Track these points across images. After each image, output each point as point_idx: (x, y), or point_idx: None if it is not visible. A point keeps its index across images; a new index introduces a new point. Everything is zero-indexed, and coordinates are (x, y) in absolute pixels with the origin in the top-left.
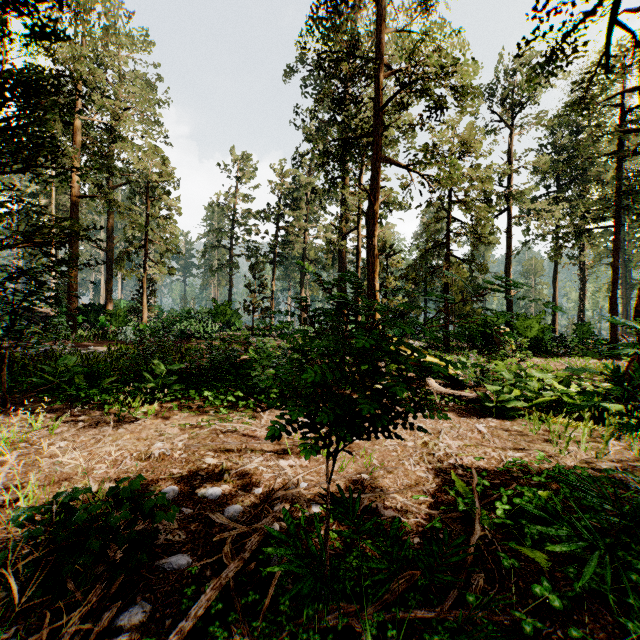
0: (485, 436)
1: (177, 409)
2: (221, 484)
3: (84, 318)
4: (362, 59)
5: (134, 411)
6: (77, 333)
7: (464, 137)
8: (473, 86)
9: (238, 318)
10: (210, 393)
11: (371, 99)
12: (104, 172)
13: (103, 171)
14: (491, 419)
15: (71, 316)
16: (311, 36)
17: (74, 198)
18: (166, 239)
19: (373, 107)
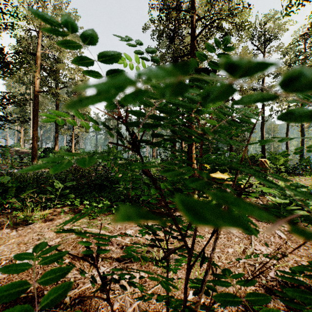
0: (287, 242)
1: (63, 214)
2: (58, 311)
3: (44, 154)
4: (185, 10)
5: (31, 216)
6: (37, 162)
7: (241, 55)
8: (249, 21)
9: (121, 154)
10: (88, 202)
11: (190, 34)
12: (51, 79)
13: (50, 78)
14: (281, 223)
15: (34, 153)
16: (157, 1)
17: (35, 92)
18: (83, 114)
19: (191, 38)
